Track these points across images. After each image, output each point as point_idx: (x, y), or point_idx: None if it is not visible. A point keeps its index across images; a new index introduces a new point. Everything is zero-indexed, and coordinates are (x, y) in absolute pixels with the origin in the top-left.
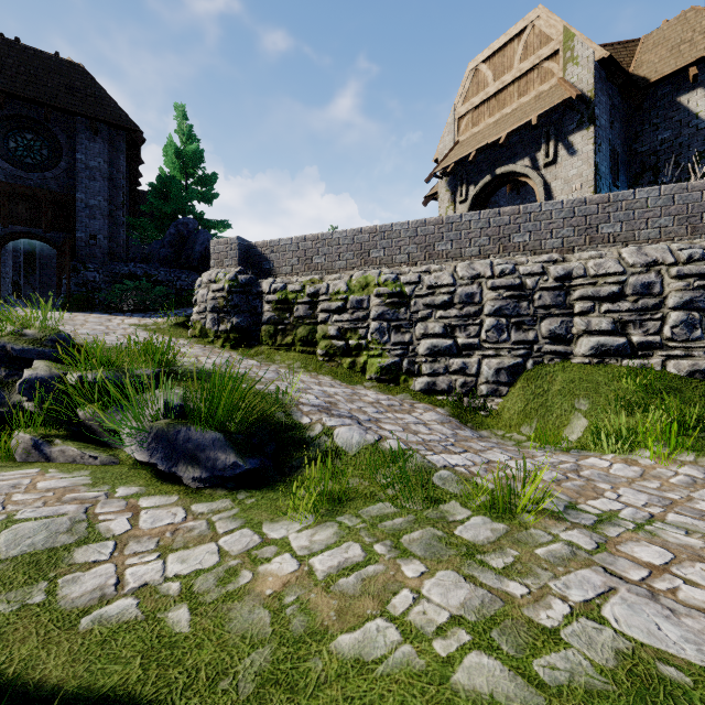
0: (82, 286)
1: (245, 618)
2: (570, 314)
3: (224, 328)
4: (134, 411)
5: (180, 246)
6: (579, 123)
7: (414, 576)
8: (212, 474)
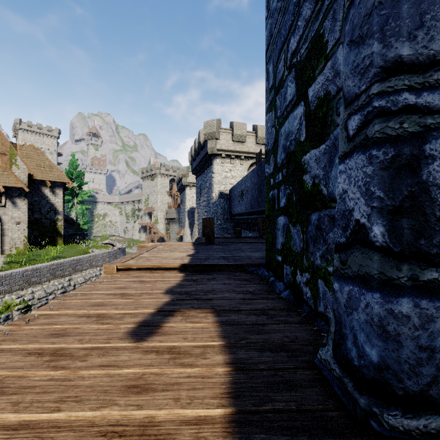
0: None
1: None
2: None
3: None
4: None
5: None
6: (20, 195)
7: None
8: None
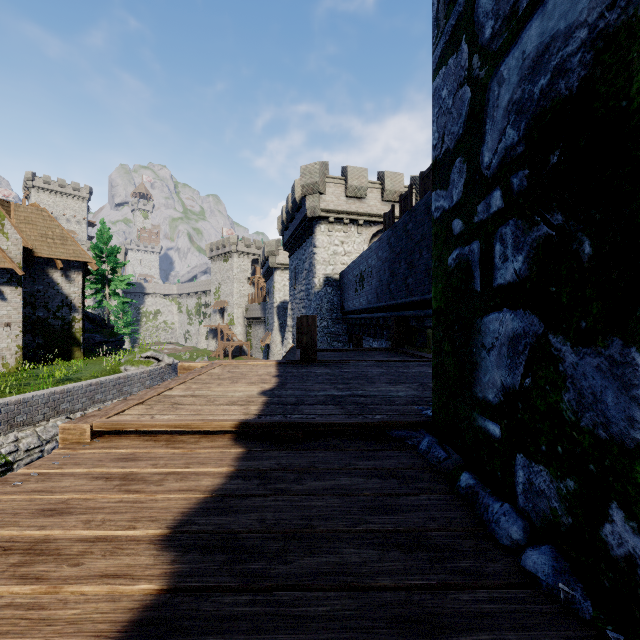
0: None
1: None
2: None
3: None
4: None
5: None
6: (10, 281)
7: None
8: None
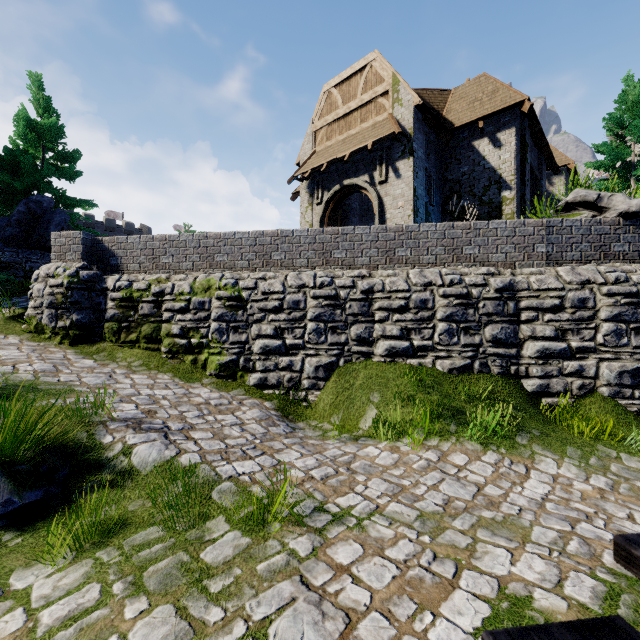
0: None
1: None
2: (372, 321)
3: (62, 325)
4: None
5: (31, 225)
6: (403, 153)
7: (131, 617)
8: None
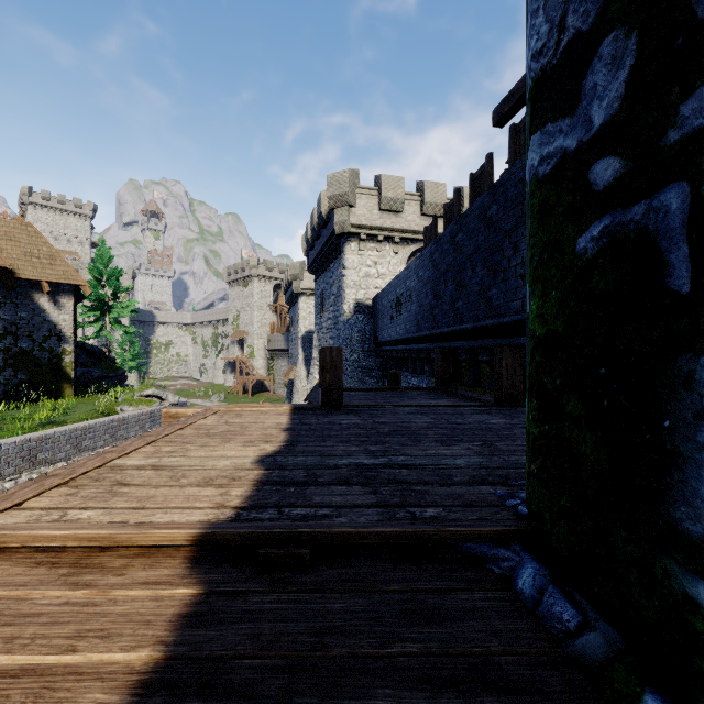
0: None
1: None
2: None
3: None
4: None
5: None
6: None
7: None
8: None
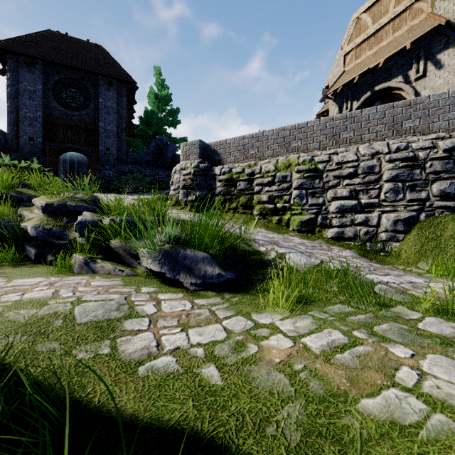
0: (102, 179)
1: (265, 378)
2: None
3: (190, 199)
4: (150, 236)
5: (158, 153)
6: (446, 44)
7: (406, 357)
8: (203, 281)
